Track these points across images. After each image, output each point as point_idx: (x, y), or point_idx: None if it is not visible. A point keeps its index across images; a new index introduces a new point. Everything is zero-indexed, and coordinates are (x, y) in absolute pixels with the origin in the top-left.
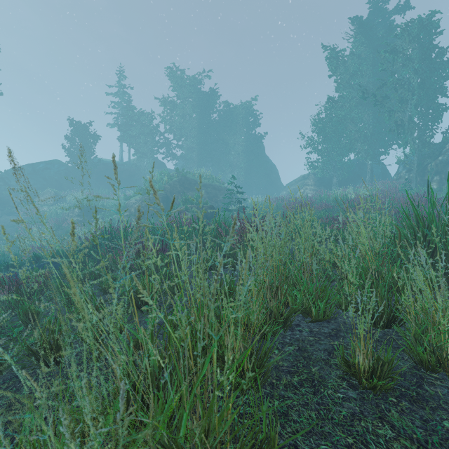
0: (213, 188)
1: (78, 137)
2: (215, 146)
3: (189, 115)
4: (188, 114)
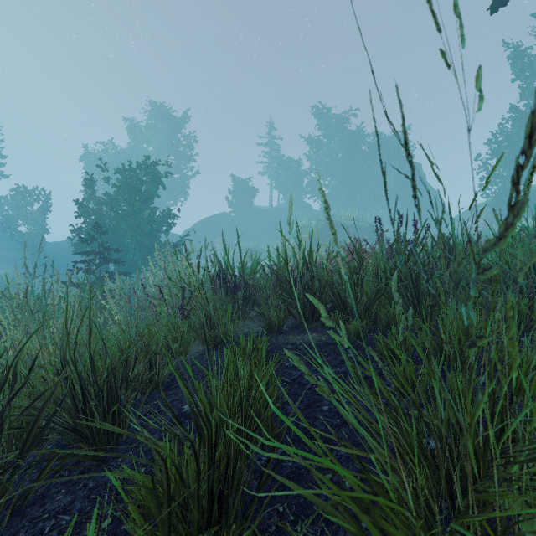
0: (359, 229)
1: (240, 191)
2: (364, 181)
3: (336, 154)
4: (334, 153)
